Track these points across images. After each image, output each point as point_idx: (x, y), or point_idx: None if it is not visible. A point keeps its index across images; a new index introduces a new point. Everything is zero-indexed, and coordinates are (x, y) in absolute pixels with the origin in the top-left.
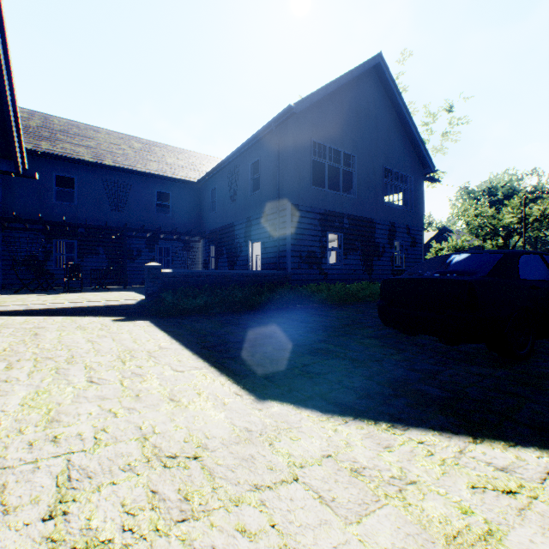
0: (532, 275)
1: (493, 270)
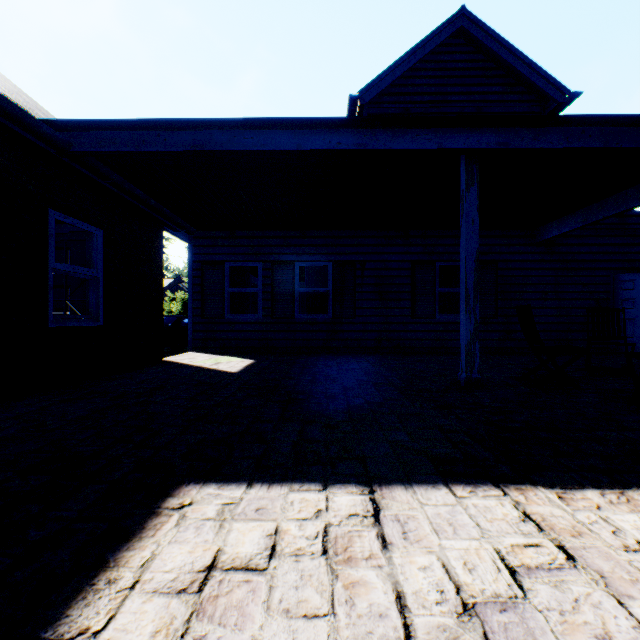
0: (186, 325)
1: (173, 324)
